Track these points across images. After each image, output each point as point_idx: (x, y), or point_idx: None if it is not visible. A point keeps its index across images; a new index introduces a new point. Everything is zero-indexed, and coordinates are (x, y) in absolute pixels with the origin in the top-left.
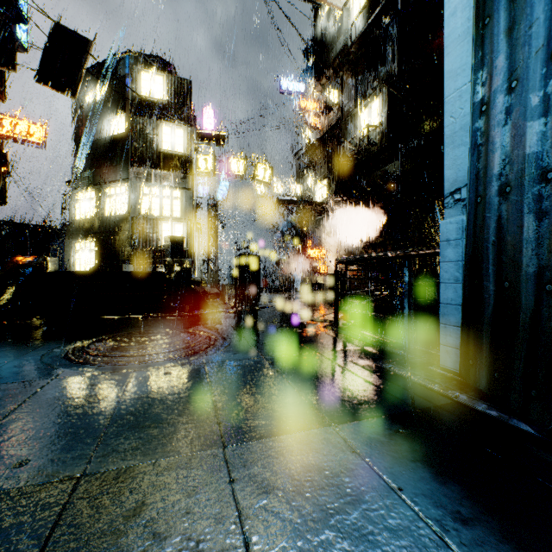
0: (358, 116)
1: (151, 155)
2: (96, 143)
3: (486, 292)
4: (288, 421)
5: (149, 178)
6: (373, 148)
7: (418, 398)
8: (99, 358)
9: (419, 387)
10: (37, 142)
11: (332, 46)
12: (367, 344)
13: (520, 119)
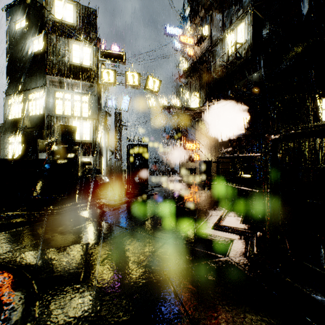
0: (225, 39)
1: (63, 66)
2: (22, 59)
3: None
4: None
5: (63, 86)
6: (239, 62)
7: None
8: None
9: None
10: None
11: None
12: None
13: None
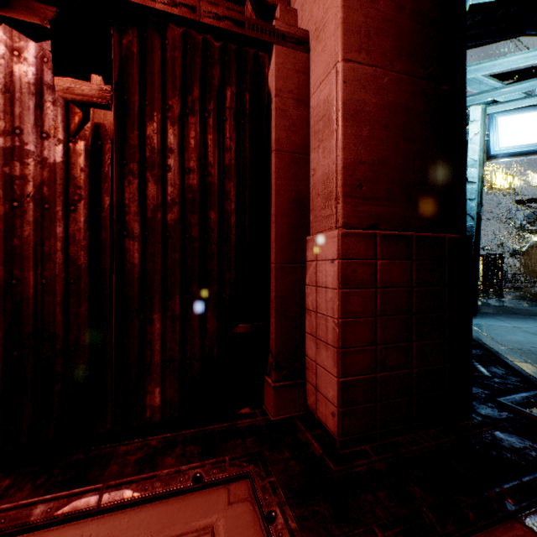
0: None
1: None
2: None
3: None
4: None
5: None
6: None
7: None
8: None
9: None
10: None
11: None
12: None
13: None
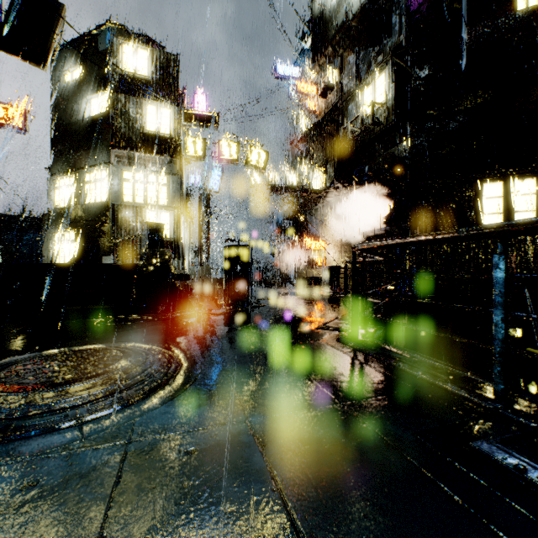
0: (360, 94)
1: (134, 136)
2: (75, 125)
3: None
4: None
5: (132, 163)
6: (377, 128)
7: None
8: None
9: None
10: (16, 126)
11: (331, 22)
12: (419, 380)
13: None
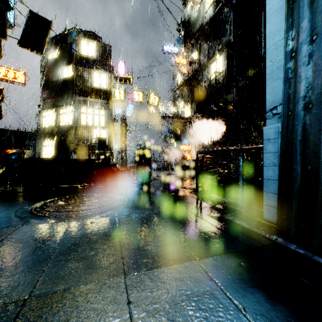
0: (209, 66)
1: (87, 90)
2: (54, 82)
3: (295, 172)
4: (168, 256)
5: (86, 103)
6: (218, 85)
7: (251, 240)
8: (51, 212)
9: (251, 232)
10: (20, 82)
11: (194, 25)
12: (217, 203)
13: (319, 60)
